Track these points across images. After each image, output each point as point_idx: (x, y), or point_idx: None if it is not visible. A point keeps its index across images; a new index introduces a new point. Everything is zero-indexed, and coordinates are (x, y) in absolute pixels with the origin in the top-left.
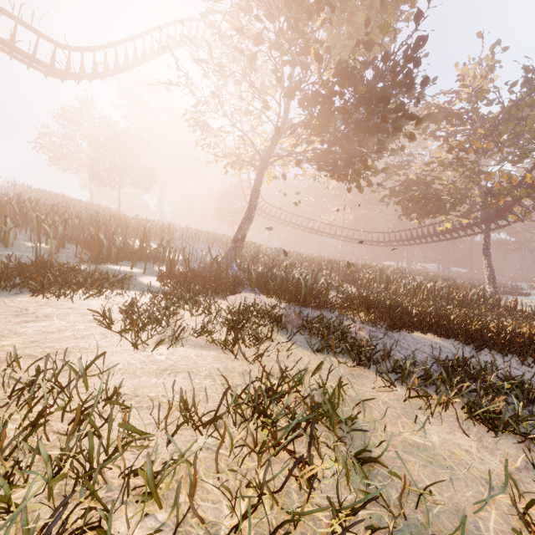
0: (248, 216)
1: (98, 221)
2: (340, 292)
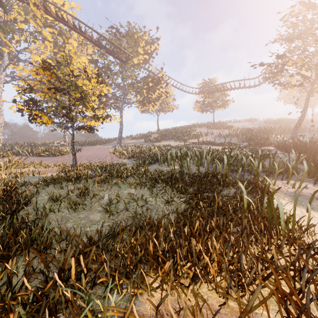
0: (299, 119)
1: (255, 132)
2: None
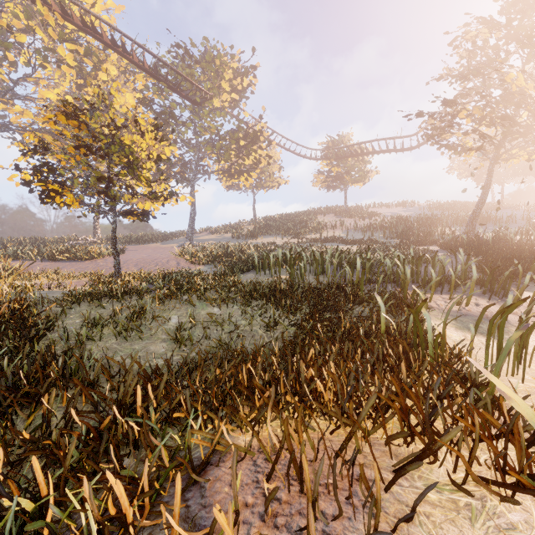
0: (478, 202)
1: (411, 222)
2: (513, 245)
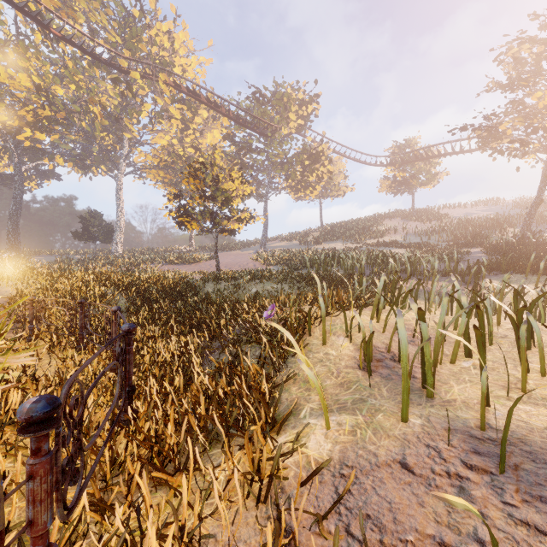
0: (532, 204)
1: (471, 225)
2: None
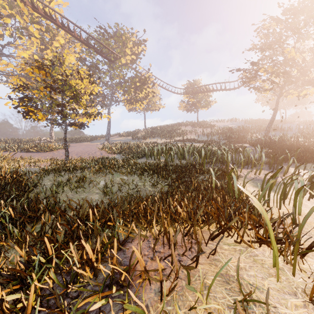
0: (270, 119)
1: (234, 131)
2: (289, 143)
